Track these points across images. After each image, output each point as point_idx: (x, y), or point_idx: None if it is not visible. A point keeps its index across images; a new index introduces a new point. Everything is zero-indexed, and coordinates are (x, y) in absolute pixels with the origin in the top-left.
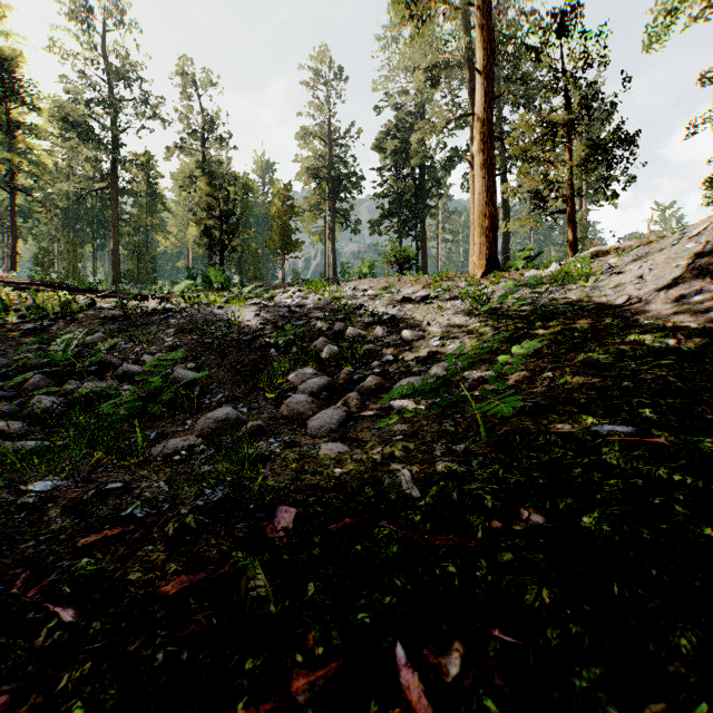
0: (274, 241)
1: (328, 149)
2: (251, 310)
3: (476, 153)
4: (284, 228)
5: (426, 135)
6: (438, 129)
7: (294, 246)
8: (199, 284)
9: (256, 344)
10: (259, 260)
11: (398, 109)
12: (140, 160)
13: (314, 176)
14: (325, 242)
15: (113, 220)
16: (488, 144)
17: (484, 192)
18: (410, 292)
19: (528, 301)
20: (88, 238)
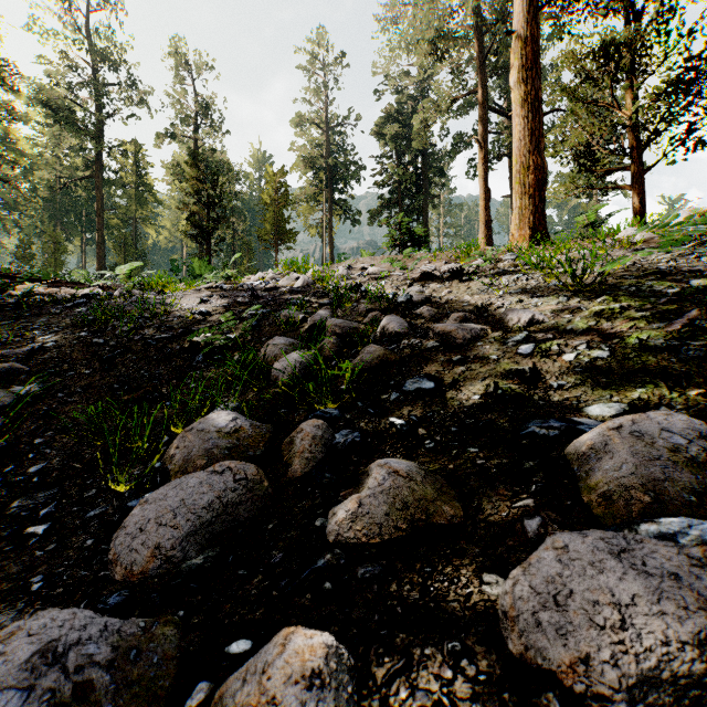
0: (266, 230)
1: (325, 137)
2: (200, 295)
3: (514, 85)
4: (277, 217)
5: (430, 115)
6: (443, 109)
7: (288, 237)
8: (188, 278)
9: (176, 347)
10: (252, 252)
11: (399, 93)
12: (129, 150)
13: (311, 165)
14: (323, 235)
15: (97, 210)
16: (532, 70)
17: (526, 136)
18: (430, 269)
19: (663, 268)
20: (76, 232)
